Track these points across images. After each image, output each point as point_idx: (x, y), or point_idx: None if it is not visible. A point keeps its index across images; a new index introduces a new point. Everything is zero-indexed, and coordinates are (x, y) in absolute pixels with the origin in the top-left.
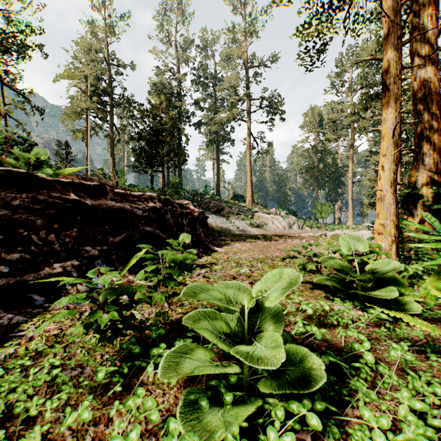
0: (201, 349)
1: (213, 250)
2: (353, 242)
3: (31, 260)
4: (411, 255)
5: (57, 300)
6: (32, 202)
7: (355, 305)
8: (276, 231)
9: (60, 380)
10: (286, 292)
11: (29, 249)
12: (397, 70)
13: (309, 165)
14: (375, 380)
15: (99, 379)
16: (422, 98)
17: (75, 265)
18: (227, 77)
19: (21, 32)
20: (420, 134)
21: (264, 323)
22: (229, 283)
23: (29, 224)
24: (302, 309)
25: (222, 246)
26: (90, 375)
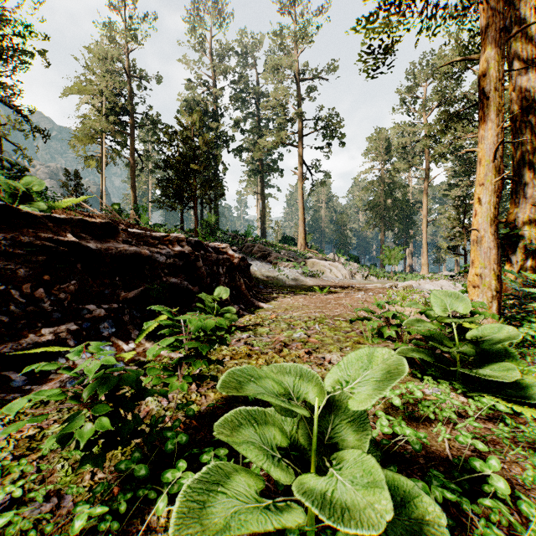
0: (241, 477)
1: (258, 306)
2: (449, 299)
3: (10, 324)
4: (514, 315)
5: (44, 379)
6: (13, 245)
7: (452, 386)
8: (335, 282)
9: (14, 530)
10: (380, 393)
11: (7, 308)
12: (499, 73)
13: (374, 201)
14: (512, 523)
15: (75, 531)
16: (524, 113)
17: (72, 330)
18: (274, 92)
19: (19, 34)
20: (521, 159)
21: (337, 431)
22: (282, 366)
23: (9, 275)
24: None
25: (268, 301)
26: (70, 510)
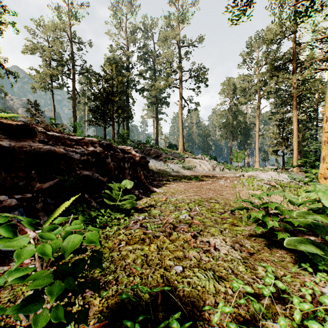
0: None
1: (153, 191)
2: None
3: None
4: None
5: None
6: None
7: None
8: (203, 173)
9: None
10: None
11: None
12: None
13: (226, 122)
14: None
15: None
16: None
17: None
18: (164, 53)
19: None
20: None
21: None
22: None
23: None
24: (279, 296)
25: (160, 186)
26: None
